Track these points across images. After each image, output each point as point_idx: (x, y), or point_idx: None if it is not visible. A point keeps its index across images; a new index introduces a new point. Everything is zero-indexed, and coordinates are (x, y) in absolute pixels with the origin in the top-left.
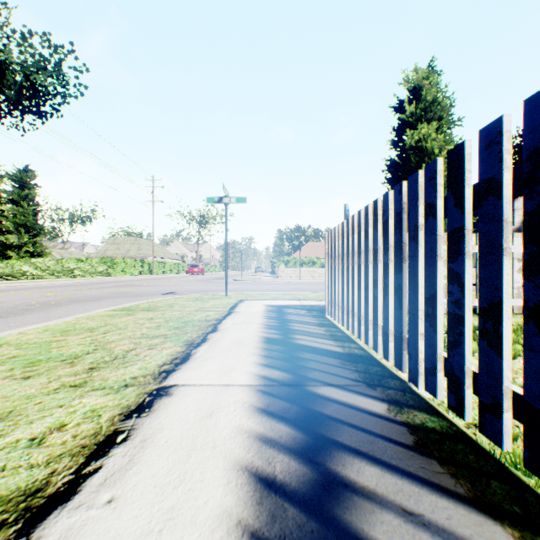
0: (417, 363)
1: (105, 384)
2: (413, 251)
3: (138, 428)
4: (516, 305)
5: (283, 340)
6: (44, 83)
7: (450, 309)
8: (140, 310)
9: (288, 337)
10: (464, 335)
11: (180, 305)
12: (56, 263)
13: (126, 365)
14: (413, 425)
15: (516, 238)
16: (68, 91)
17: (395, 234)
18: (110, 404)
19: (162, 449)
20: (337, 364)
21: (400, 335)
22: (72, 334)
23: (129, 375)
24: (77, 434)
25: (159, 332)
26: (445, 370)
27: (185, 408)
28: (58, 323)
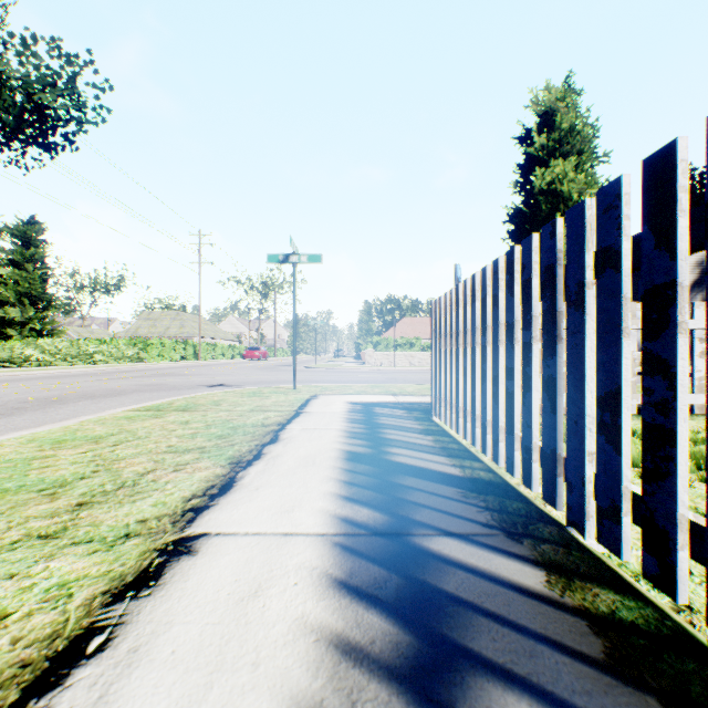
0: (583, 498)
1: (94, 533)
2: (577, 323)
3: (130, 621)
4: (698, 403)
5: (374, 456)
6: (52, 105)
7: (647, 416)
8: (173, 410)
9: (381, 450)
10: (676, 461)
11: (230, 403)
12: (70, 345)
13: (134, 499)
14: (597, 616)
15: (698, 309)
16: (86, 116)
17: (543, 300)
18: (94, 572)
19: (163, 669)
20: (455, 497)
21: (552, 452)
22: (67, 446)
23: (135, 517)
24: (20, 635)
25: (194, 444)
26: (636, 514)
27: (214, 580)
28: (53, 429)
